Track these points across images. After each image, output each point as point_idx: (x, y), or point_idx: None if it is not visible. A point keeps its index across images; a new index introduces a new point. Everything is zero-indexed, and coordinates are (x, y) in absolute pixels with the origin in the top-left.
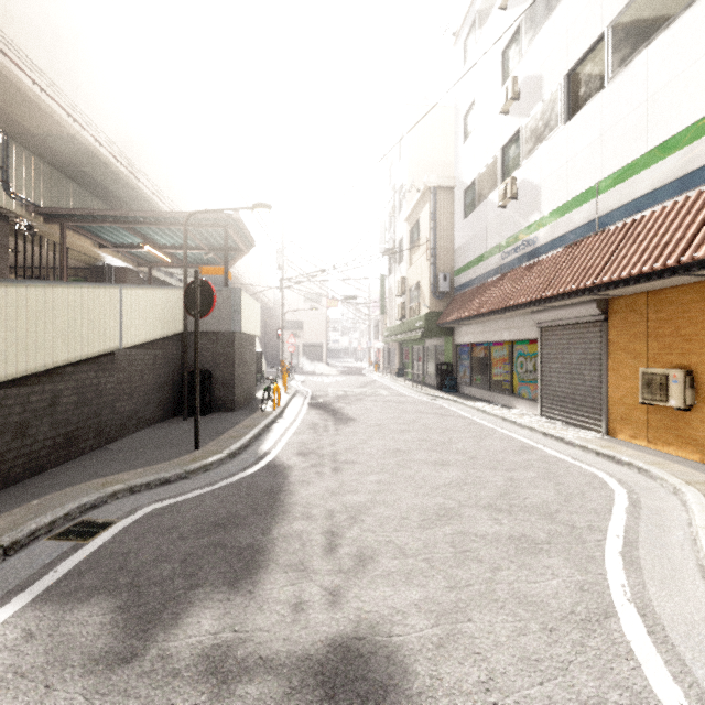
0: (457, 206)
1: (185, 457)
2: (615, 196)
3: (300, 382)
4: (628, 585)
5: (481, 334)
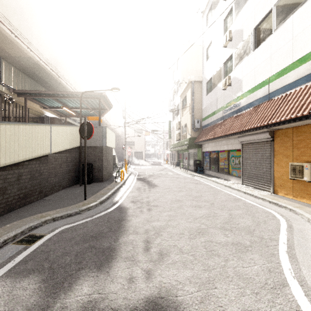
0: (203, 89)
1: (79, 203)
2: (277, 83)
3: (133, 168)
4: (292, 269)
5: (214, 147)
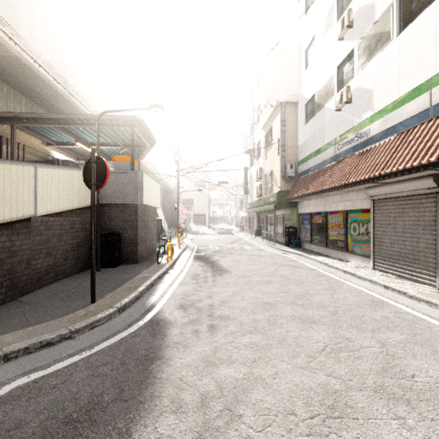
0: (300, 115)
1: (79, 312)
2: None
3: (190, 239)
4: None
5: (320, 206)
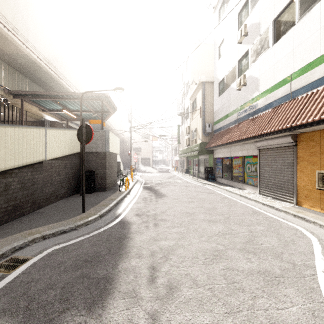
0: (215, 91)
1: (77, 217)
2: (301, 80)
3: (139, 176)
4: None
5: (227, 153)
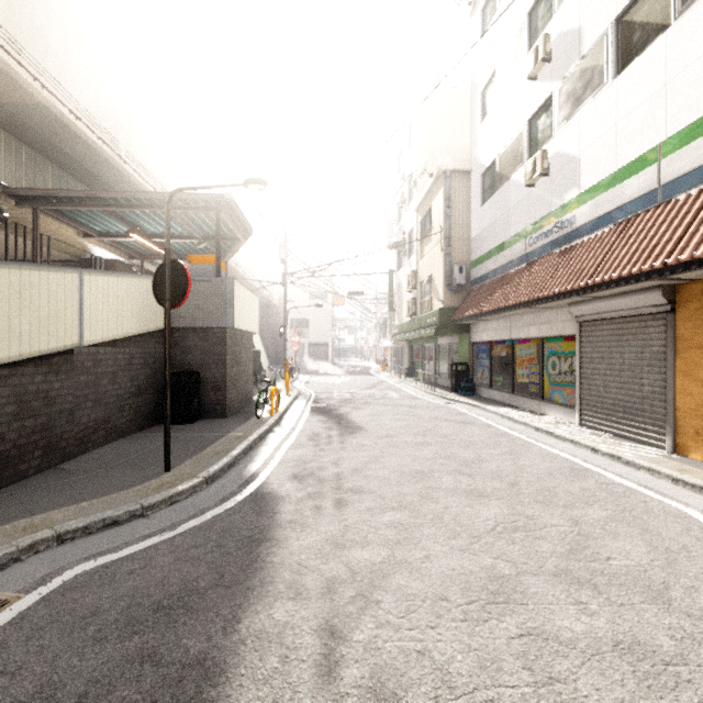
0: (474, 191)
1: (150, 483)
2: (686, 157)
3: (304, 383)
4: None
5: (504, 330)
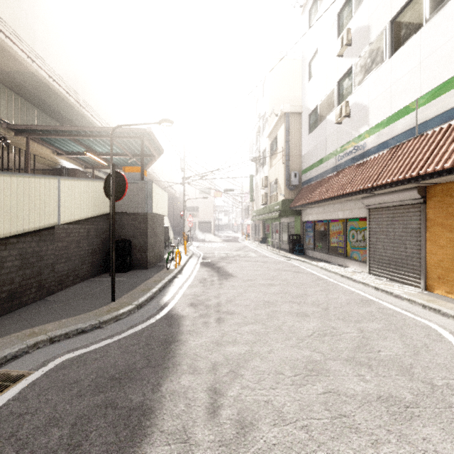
0: (304, 125)
1: (103, 308)
2: (432, 108)
3: (195, 247)
4: None
5: (322, 214)
